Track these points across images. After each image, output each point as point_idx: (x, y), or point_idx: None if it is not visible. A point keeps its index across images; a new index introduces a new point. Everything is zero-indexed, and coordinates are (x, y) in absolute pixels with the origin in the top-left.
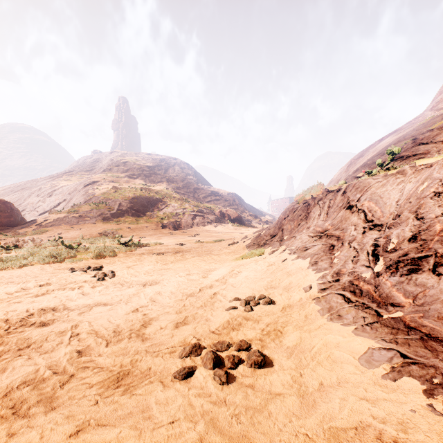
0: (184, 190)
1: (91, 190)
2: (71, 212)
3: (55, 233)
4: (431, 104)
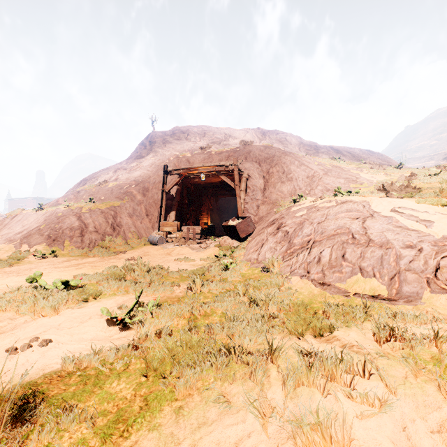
0: None
1: None
2: None
3: None
4: (130, 156)
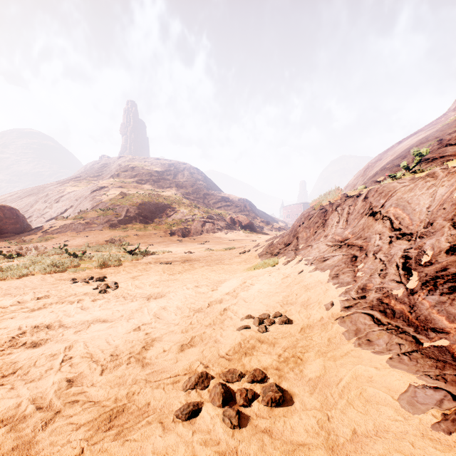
0: (193, 196)
1: (98, 195)
2: (78, 218)
3: (60, 240)
4: (454, 104)
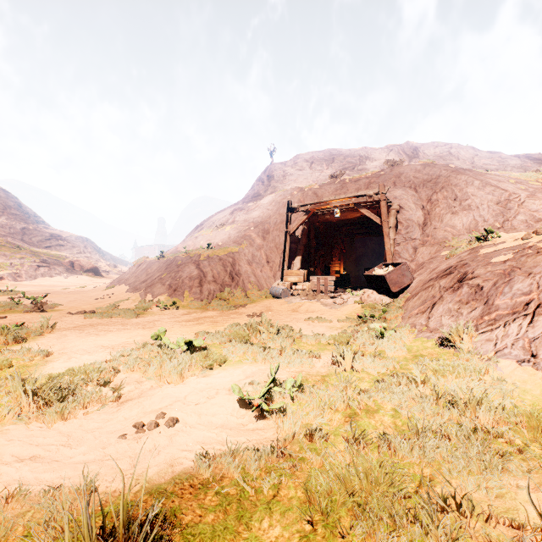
0: (5, 230)
1: None
2: None
3: None
4: (246, 195)
